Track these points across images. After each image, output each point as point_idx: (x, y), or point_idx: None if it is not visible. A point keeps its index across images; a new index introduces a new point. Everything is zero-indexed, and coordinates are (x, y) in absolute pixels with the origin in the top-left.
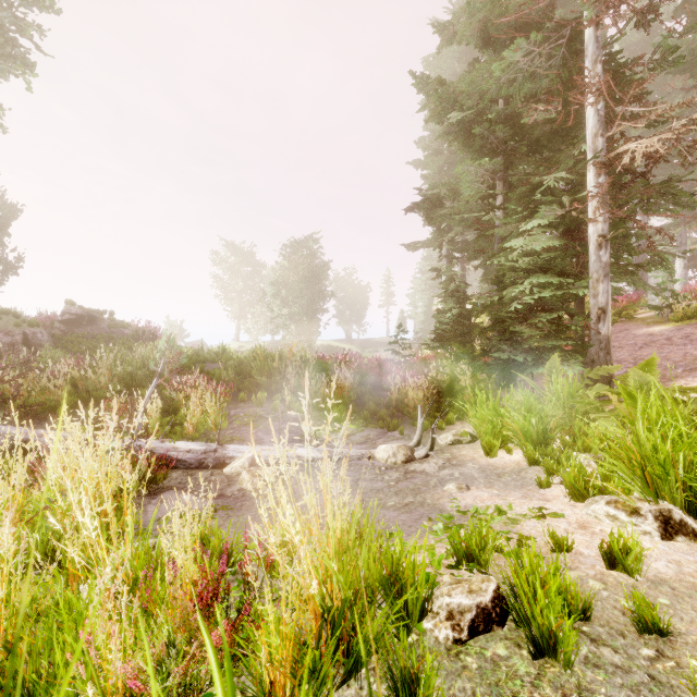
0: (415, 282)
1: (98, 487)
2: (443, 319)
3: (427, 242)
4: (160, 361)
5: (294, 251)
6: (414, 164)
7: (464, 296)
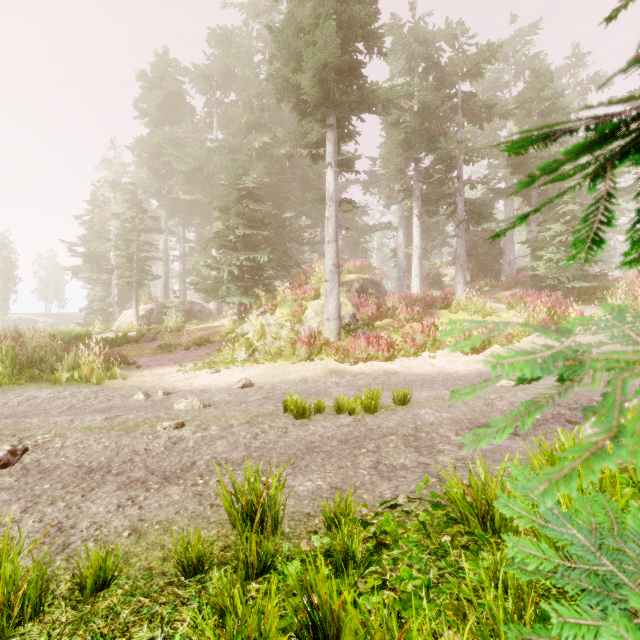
0: None
1: None
2: None
3: None
4: None
5: None
6: None
7: None
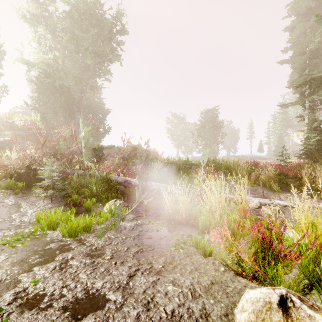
0: (269, 125)
1: (230, 204)
2: (309, 143)
3: (294, 102)
4: (204, 161)
5: (206, 114)
6: (280, 63)
7: None
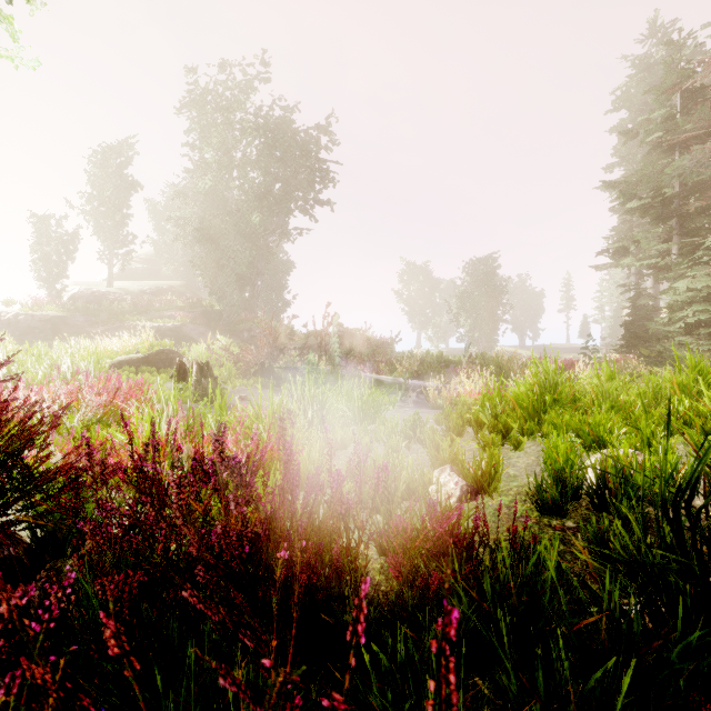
0: (601, 285)
1: None
2: (631, 328)
3: (615, 263)
4: (466, 357)
5: (475, 268)
6: (601, 189)
7: (652, 309)
